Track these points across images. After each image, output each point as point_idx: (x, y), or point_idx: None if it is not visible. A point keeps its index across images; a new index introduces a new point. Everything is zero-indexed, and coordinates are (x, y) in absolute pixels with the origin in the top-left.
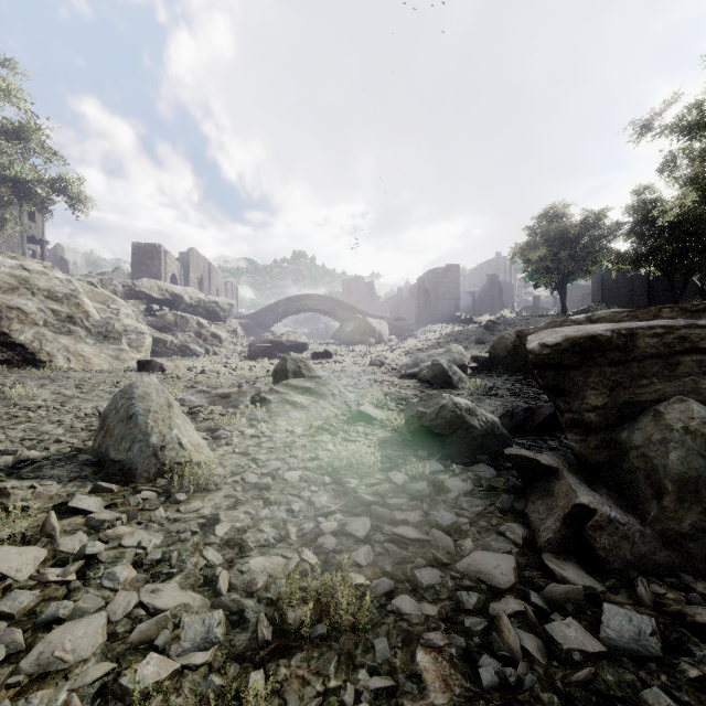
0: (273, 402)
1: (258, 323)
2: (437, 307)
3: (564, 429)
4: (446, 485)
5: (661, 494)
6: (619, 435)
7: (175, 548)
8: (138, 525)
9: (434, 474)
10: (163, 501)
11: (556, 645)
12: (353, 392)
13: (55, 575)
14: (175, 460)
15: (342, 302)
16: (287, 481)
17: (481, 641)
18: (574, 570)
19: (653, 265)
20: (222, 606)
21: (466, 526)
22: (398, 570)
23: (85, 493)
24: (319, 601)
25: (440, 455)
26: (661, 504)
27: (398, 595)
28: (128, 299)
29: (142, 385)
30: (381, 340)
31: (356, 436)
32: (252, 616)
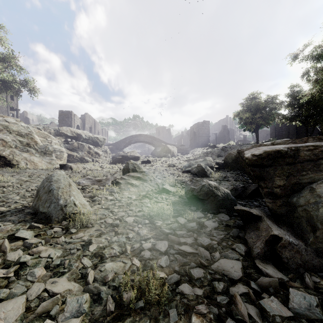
0: (122, 183)
1: (117, 147)
2: (199, 140)
3: (260, 196)
4: (205, 224)
5: (315, 230)
6: (292, 199)
7: (68, 258)
8: (50, 245)
9: (199, 219)
10: (64, 233)
11: (266, 313)
12: (160, 179)
13: (2, 273)
14: (72, 212)
15: (155, 138)
16: (127, 222)
17: (226, 310)
18: (272, 269)
19: (298, 120)
20: (89, 290)
21: (215, 245)
22: (182, 269)
23: (25, 229)
24: (140, 288)
25: (202, 209)
26: (315, 235)
27: (182, 283)
28: (56, 136)
29: (56, 175)
30: (173, 155)
31: (161, 200)
32: (104, 296)
